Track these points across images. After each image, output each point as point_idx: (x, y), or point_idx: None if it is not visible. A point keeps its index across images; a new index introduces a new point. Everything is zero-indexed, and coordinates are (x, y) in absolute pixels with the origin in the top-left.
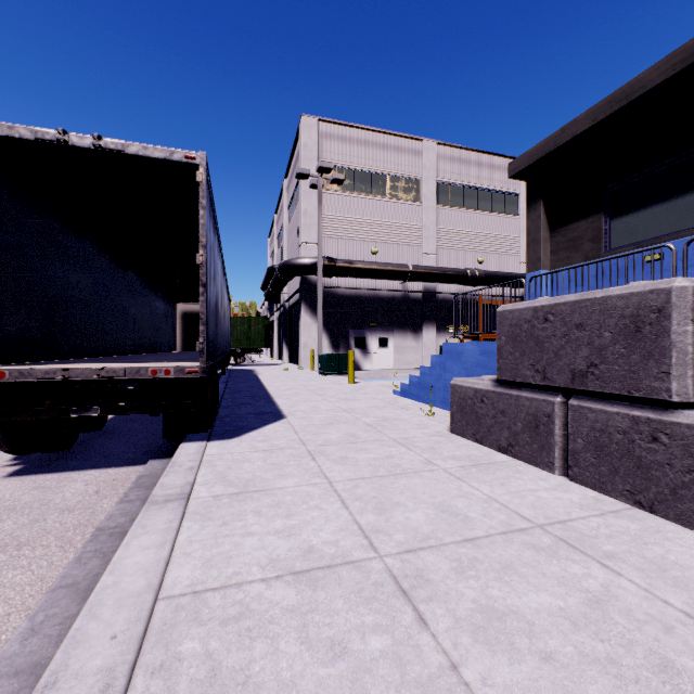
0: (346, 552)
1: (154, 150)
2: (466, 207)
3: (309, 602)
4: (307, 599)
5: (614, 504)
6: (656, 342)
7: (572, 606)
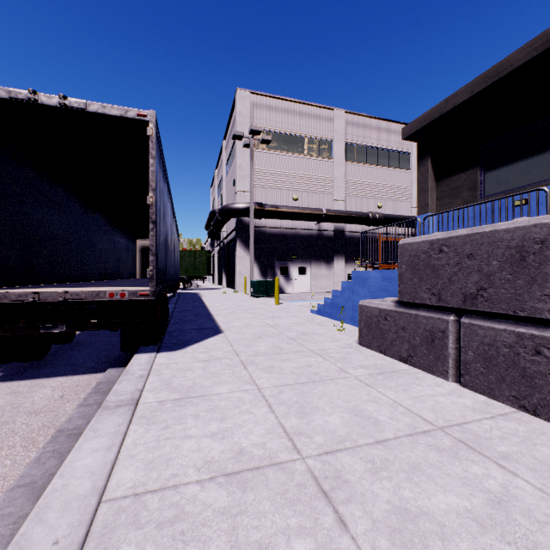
0: (272, 454)
1: (111, 108)
2: (369, 163)
3: (239, 504)
4: (237, 500)
5: (502, 408)
6: (539, 269)
7: (477, 507)
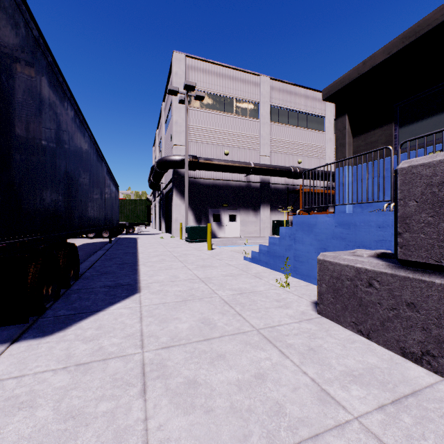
0: None
1: None
2: (290, 124)
3: None
4: None
5: None
6: None
7: None
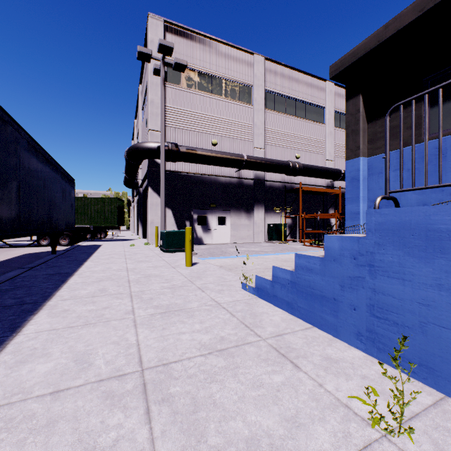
0: None
1: None
2: (287, 113)
3: None
4: None
5: None
6: None
7: None
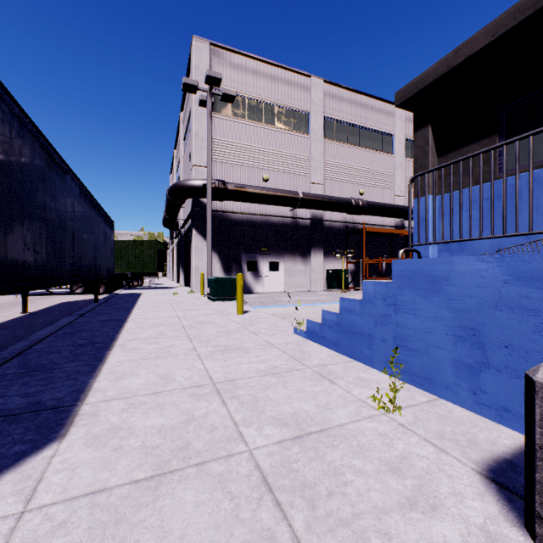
0: None
1: None
2: (349, 143)
3: None
4: None
5: None
6: None
7: None
